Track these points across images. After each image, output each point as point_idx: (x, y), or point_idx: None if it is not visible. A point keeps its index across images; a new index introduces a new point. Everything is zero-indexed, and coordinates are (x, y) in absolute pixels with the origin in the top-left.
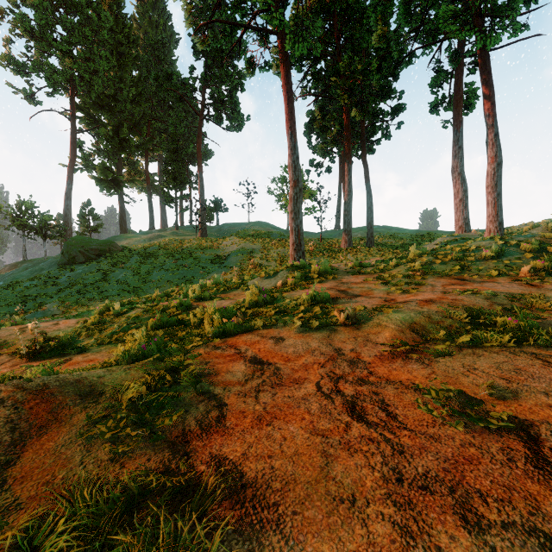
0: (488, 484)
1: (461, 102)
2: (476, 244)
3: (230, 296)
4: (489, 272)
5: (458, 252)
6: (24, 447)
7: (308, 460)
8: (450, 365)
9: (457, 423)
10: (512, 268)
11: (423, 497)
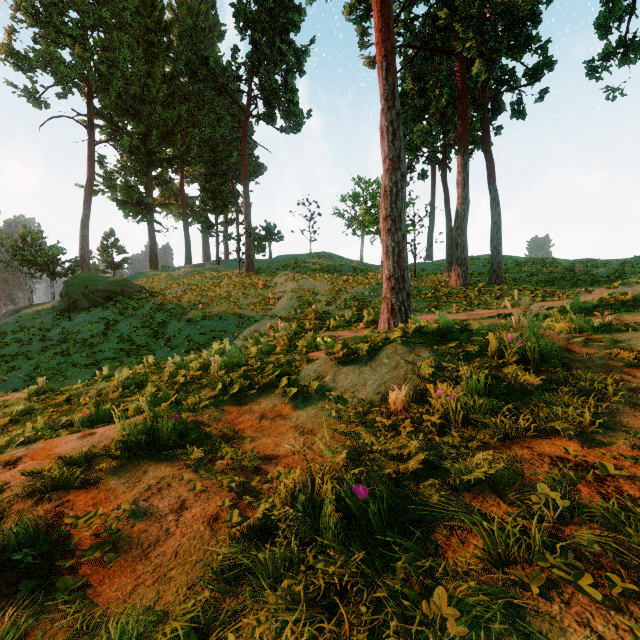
0: None
1: None
2: None
3: (249, 419)
4: None
5: None
6: None
7: None
8: None
9: None
10: None
11: None
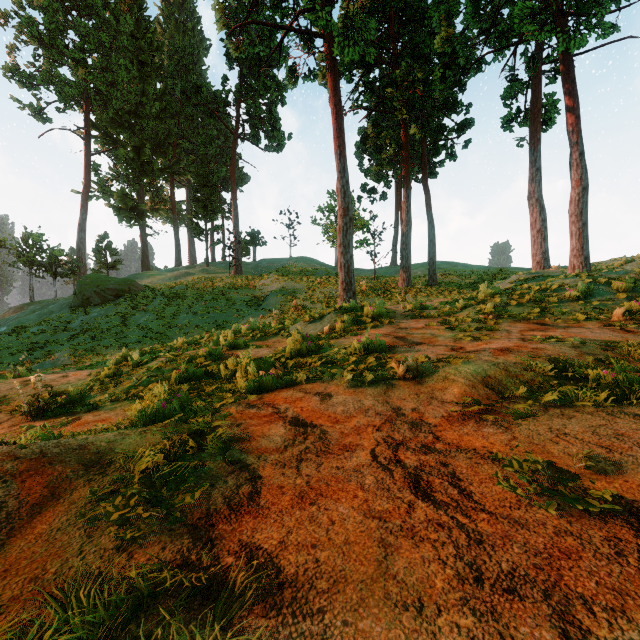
0: (593, 586)
1: (538, 116)
2: (559, 282)
3: (269, 343)
4: (575, 315)
5: (537, 292)
6: (11, 531)
7: (362, 551)
8: (535, 429)
9: (548, 505)
10: (603, 311)
11: (510, 603)
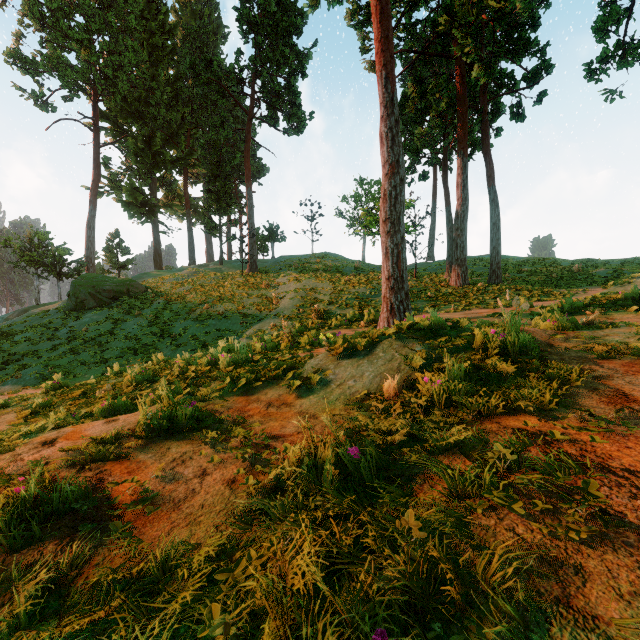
0: None
1: None
2: None
3: (257, 407)
4: None
5: None
6: None
7: None
8: None
9: None
10: None
11: None
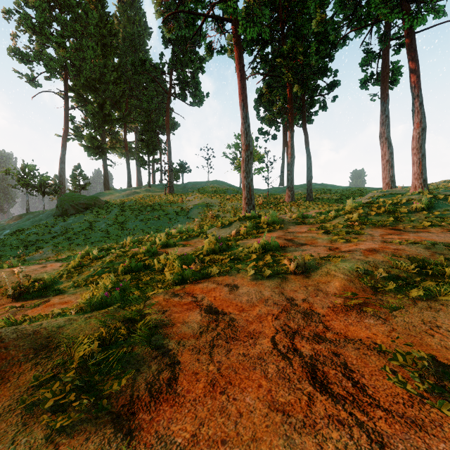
0: None
1: (387, 78)
2: (406, 198)
3: (191, 243)
4: (421, 222)
5: (390, 205)
6: None
7: None
8: (409, 321)
9: (441, 404)
10: (443, 219)
11: None
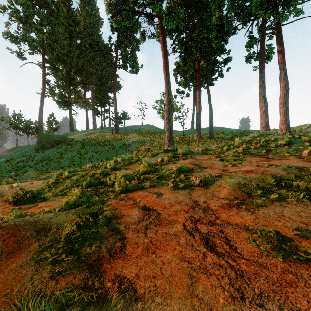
0: (306, 303)
1: (264, 55)
2: (275, 137)
3: (131, 167)
4: (283, 153)
5: (264, 142)
6: None
7: (179, 280)
8: (267, 213)
9: (278, 255)
10: (297, 151)
11: None
